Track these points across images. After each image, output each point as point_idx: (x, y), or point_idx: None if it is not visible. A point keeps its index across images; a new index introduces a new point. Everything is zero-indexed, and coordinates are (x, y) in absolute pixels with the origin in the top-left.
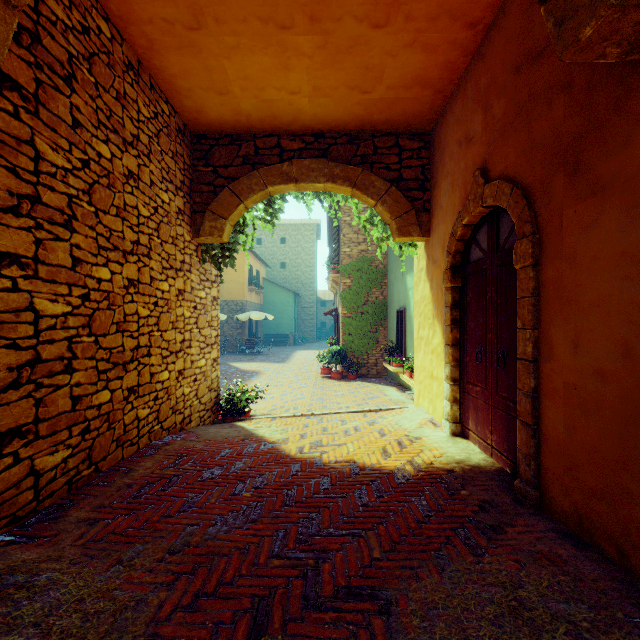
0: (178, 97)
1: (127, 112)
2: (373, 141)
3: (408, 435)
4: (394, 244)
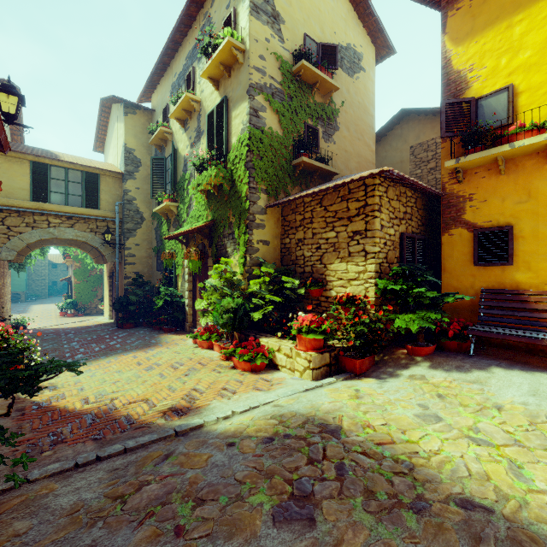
0: None
1: None
2: None
3: (97, 321)
4: (95, 264)
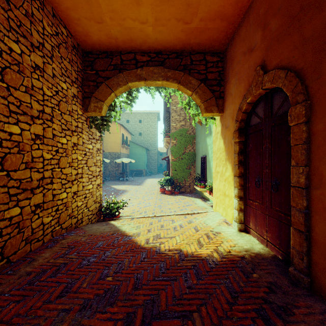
0: (72, 24)
1: (34, 26)
2: (190, 57)
3: (212, 231)
4: (202, 118)
